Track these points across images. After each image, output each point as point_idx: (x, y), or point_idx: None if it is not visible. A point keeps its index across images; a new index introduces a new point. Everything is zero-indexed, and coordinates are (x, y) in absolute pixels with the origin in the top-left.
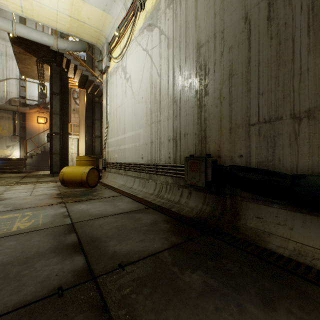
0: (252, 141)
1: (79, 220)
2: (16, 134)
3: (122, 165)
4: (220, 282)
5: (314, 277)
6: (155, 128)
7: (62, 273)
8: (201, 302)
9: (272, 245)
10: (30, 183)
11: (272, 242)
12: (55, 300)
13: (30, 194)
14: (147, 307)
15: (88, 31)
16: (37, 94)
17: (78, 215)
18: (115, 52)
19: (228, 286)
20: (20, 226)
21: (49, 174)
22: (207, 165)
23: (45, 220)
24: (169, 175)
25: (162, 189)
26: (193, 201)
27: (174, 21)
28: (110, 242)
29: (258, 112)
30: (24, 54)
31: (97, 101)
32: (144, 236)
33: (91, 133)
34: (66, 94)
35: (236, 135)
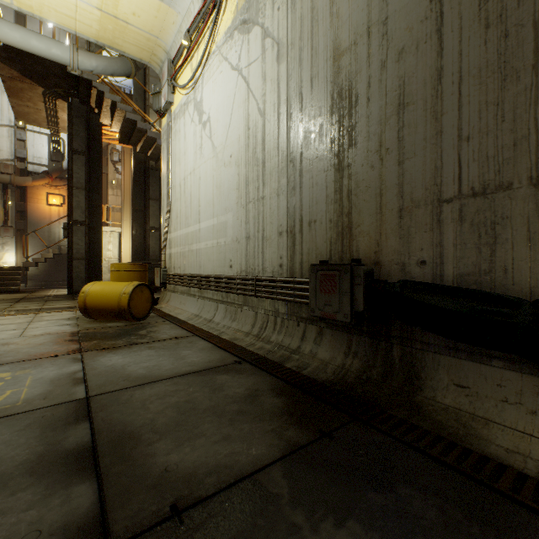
0: (446, 233)
1: (103, 391)
2: (8, 224)
3: (195, 280)
4: None
5: None
6: (254, 212)
7: (34, 537)
8: None
9: (497, 447)
10: (26, 313)
11: (494, 440)
12: None
13: (20, 333)
14: None
15: (134, 38)
16: (47, 153)
17: (102, 379)
18: (183, 76)
19: None
20: None
21: (66, 295)
22: (354, 280)
23: (33, 390)
24: (281, 299)
25: (268, 325)
26: (326, 349)
27: (289, 11)
28: (158, 444)
29: (459, 176)
30: (21, 80)
31: (153, 166)
32: (231, 428)
33: (143, 223)
34: (97, 153)
35: (413, 222)
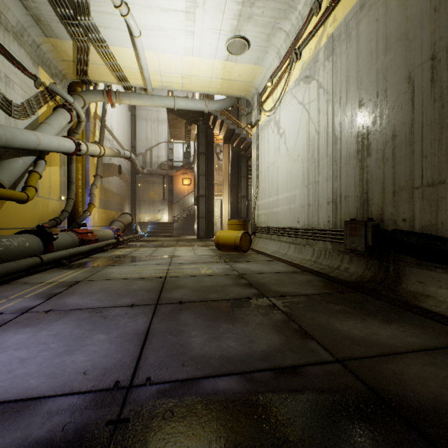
0: (415, 204)
1: (244, 273)
2: (165, 198)
3: (275, 230)
4: (355, 311)
5: (446, 321)
6: (312, 190)
7: (246, 293)
8: (336, 314)
9: (426, 304)
10: (187, 246)
11: (427, 302)
12: (248, 300)
13: (194, 254)
14: (300, 309)
15: (237, 87)
16: (182, 154)
17: (241, 270)
18: (267, 104)
19: (360, 313)
20: (205, 272)
21: (196, 239)
22: (367, 229)
23: (219, 270)
24: (328, 240)
25: (320, 256)
26: (353, 267)
27: (333, 75)
28: (272, 286)
29: (422, 175)
30: (176, 119)
31: (243, 155)
32: (299, 286)
33: (236, 193)
34: (211, 152)
35: (399, 199)
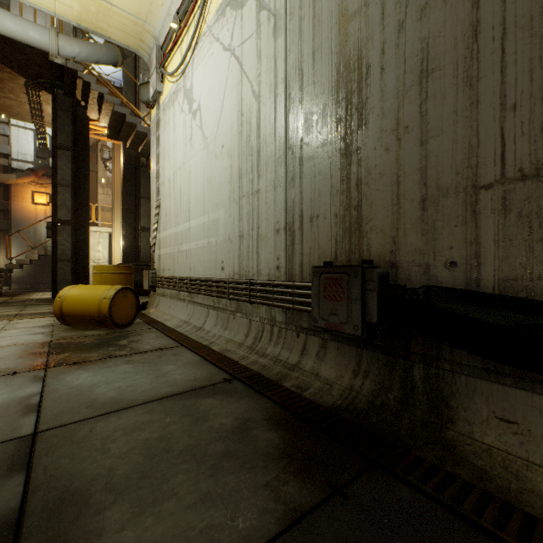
0: (483, 227)
1: (57, 423)
2: None
3: (185, 283)
4: None
5: None
6: (248, 207)
7: None
8: None
9: None
10: None
11: None
12: None
13: None
14: None
15: (119, 22)
16: (33, 150)
17: (60, 406)
18: (172, 63)
19: None
20: None
21: (49, 299)
22: (366, 285)
23: None
24: (278, 306)
25: (263, 335)
26: (331, 365)
27: None
28: (110, 513)
29: (503, 155)
30: (0, 69)
31: (145, 163)
32: (213, 481)
33: (133, 223)
34: (84, 149)
35: (440, 215)
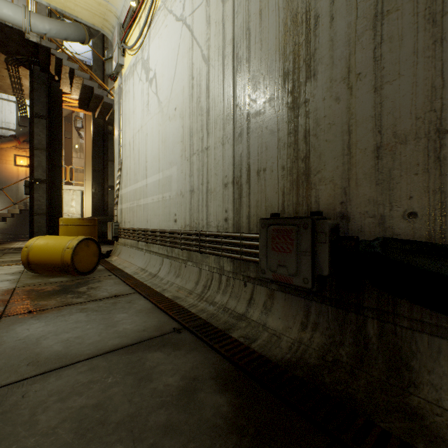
0: None
1: None
2: None
3: (143, 234)
4: None
5: None
6: (198, 164)
7: None
8: None
9: None
10: None
11: None
12: None
13: None
14: None
15: (85, 2)
16: (15, 119)
17: (0, 363)
18: (132, 38)
19: None
20: None
21: None
22: (316, 237)
23: None
24: (226, 256)
25: (212, 283)
26: (278, 316)
27: None
28: None
29: None
30: None
31: (111, 131)
32: None
33: (101, 182)
34: (58, 118)
35: (397, 163)
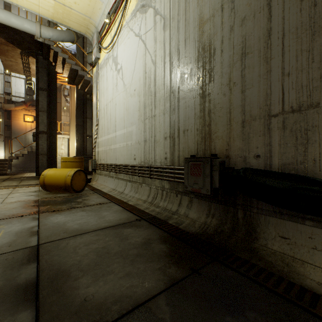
0: (273, 136)
1: (49, 240)
2: (0, 133)
3: (113, 167)
4: None
5: None
6: (149, 125)
7: None
8: None
9: (311, 280)
10: (8, 187)
11: (309, 275)
12: None
13: (1, 201)
14: None
15: (75, 18)
16: (24, 90)
17: (49, 232)
18: (106, 41)
19: None
20: None
21: (34, 177)
22: (213, 167)
23: (3, 240)
24: (166, 179)
25: (157, 195)
26: (194, 212)
27: None
28: (81, 280)
29: (283, 99)
30: (6, 45)
31: (89, 98)
32: (132, 267)
33: (82, 133)
34: (54, 90)
35: (251, 130)
